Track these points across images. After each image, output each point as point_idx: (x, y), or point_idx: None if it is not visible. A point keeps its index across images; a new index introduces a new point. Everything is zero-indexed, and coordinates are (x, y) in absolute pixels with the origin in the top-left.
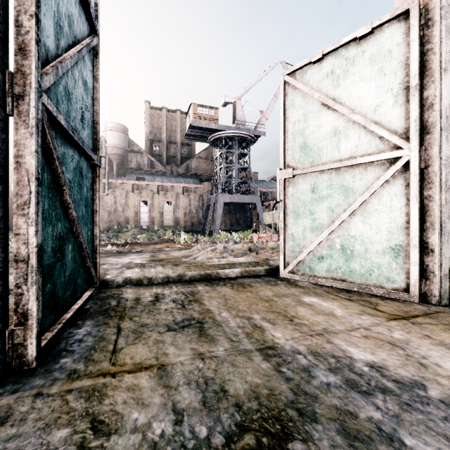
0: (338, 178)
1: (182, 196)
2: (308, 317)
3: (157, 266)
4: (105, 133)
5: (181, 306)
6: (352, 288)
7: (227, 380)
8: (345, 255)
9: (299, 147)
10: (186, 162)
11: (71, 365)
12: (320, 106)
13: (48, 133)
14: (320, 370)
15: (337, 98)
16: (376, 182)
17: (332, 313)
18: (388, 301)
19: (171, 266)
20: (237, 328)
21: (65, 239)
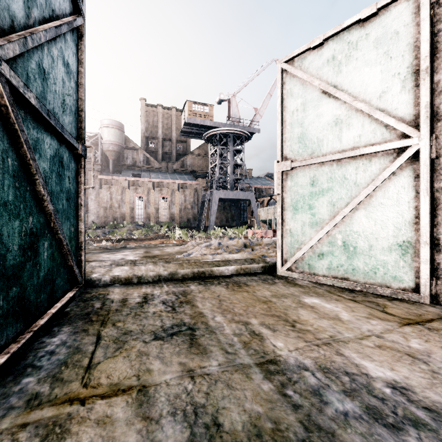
0: (340, 170)
1: (177, 192)
2: (311, 322)
3: (148, 264)
4: (101, 130)
5: (171, 308)
6: (355, 287)
7: (221, 408)
8: (347, 252)
9: (297, 138)
10: (182, 159)
11: (33, 387)
12: (321, 94)
13: (11, 111)
14: (333, 392)
15: (339, 85)
16: (382, 174)
17: (337, 317)
18: (396, 303)
19: (163, 263)
20: (233, 336)
21: (38, 235)
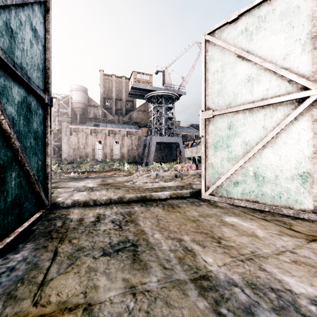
0: (251, 116)
1: (126, 138)
2: (233, 238)
3: (102, 190)
4: (71, 93)
5: (119, 226)
6: (264, 209)
7: None
8: (257, 181)
9: (217, 92)
10: (129, 114)
11: None
12: (236, 58)
13: None
14: (263, 311)
15: (251, 50)
16: (286, 119)
17: (254, 234)
18: (299, 221)
19: (114, 189)
20: (169, 252)
21: (5, 167)
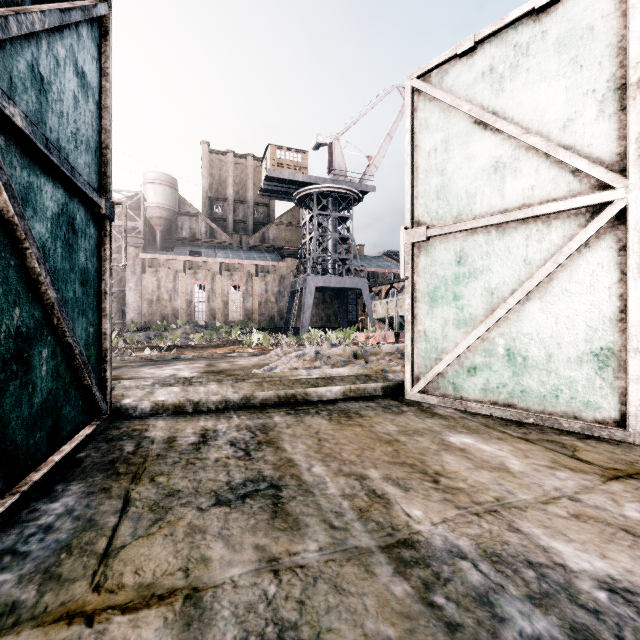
0: (501, 240)
1: (255, 278)
2: (464, 474)
3: (210, 383)
4: (144, 188)
5: (244, 453)
6: (526, 419)
7: (325, 631)
8: (513, 365)
9: (436, 192)
10: (261, 230)
11: (10, 592)
12: (472, 125)
13: None
14: (511, 600)
15: (500, 111)
16: (567, 245)
17: (503, 467)
18: (591, 443)
19: (233, 381)
20: (341, 499)
21: (31, 338)
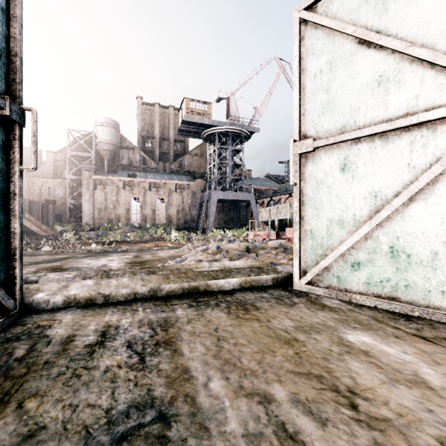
0: (385, 147)
1: (175, 193)
2: (381, 393)
3: (125, 275)
4: (95, 129)
5: (138, 358)
6: (411, 312)
7: None
8: (397, 261)
9: (321, 108)
10: (179, 159)
11: None
12: (356, 45)
13: None
14: None
15: (384, 30)
16: None
17: (420, 380)
18: None
19: (146, 273)
20: (244, 444)
21: None
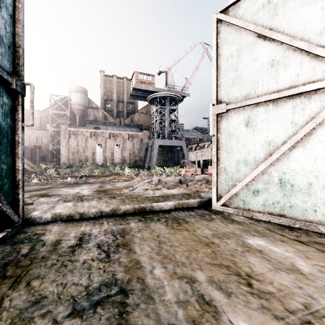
0: (276, 109)
1: (128, 141)
2: (269, 276)
3: (94, 199)
4: (70, 94)
5: (105, 255)
6: (294, 225)
7: None
8: (284, 189)
9: (232, 82)
10: (131, 116)
11: None
12: (256, 38)
13: None
14: None
15: (275, 28)
16: (324, 110)
17: (296, 268)
18: None
19: (108, 198)
20: (176, 307)
21: None
